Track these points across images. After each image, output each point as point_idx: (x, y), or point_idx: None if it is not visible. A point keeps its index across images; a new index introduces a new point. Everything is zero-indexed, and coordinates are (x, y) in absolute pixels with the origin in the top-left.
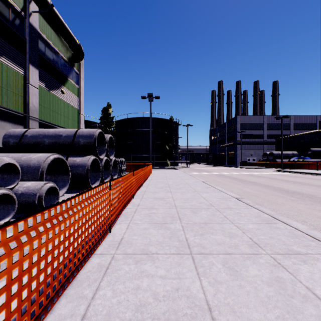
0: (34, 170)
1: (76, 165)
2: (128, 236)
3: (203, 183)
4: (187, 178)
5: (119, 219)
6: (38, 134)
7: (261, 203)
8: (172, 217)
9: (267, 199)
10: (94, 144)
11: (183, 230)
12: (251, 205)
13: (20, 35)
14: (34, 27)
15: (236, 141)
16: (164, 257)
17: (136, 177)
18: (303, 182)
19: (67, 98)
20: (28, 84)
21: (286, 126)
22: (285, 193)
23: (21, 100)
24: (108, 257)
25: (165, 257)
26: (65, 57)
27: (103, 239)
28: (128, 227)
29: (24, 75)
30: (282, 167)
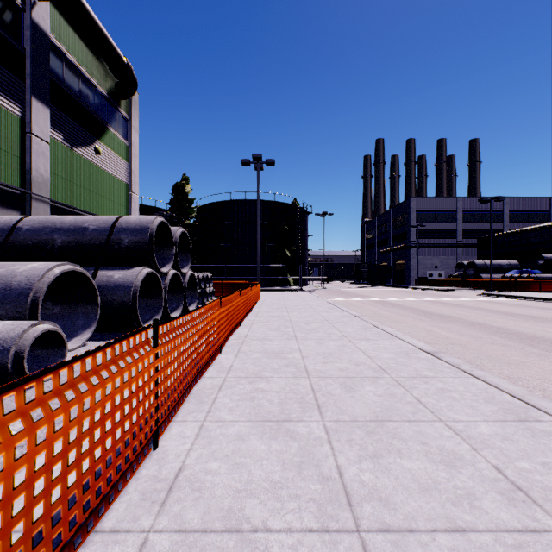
0: (18, 296)
1: (113, 285)
2: (195, 462)
3: (357, 319)
4: (325, 308)
5: (182, 409)
6: (43, 225)
7: (478, 363)
8: (301, 402)
9: (487, 353)
10: (149, 245)
11: (330, 443)
12: (466, 371)
13: (13, 42)
14: (42, 28)
15: (410, 242)
16: (285, 545)
17: (228, 309)
18: (541, 317)
19: (107, 163)
20: (30, 133)
21: (497, 215)
22: (516, 339)
23: (16, 163)
24: (130, 545)
25: (287, 545)
26: (103, 88)
27: (132, 474)
28: (200, 433)
29: (21, 117)
30: (492, 288)
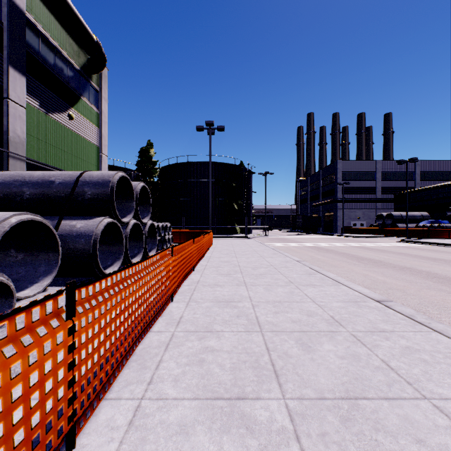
0: None
1: (75, 233)
2: None
3: (299, 264)
4: (269, 254)
5: (119, 378)
6: (13, 179)
7: (424, 310)
8: (256, 367)
9: (428, 299)
10: (110, 197)
11: (298, 440)
12: (424, 323)
13: None
14: (19, 6)
15: (337, 197)
16: None
17: (180, 257)
18: None
19: (80, 128)
20: (7, 98)
21: (409, 175)
22: (448, 284)
23: None
24: None
25: None
26: (76, 63)
27: None
28: (134, 421)
29: None
30: (408, 235)
